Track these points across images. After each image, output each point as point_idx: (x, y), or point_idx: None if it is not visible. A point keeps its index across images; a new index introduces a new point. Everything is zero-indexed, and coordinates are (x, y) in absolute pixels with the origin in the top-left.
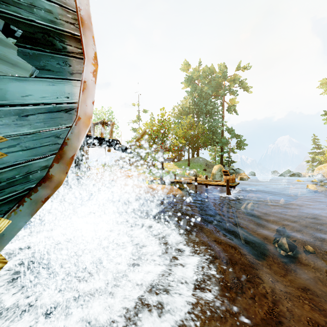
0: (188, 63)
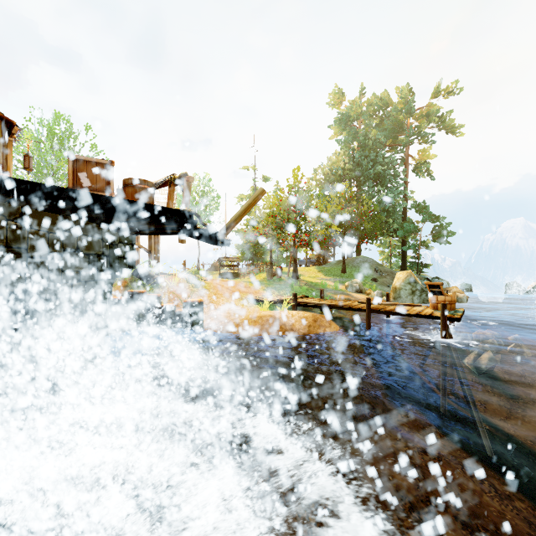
0: (341, 91)
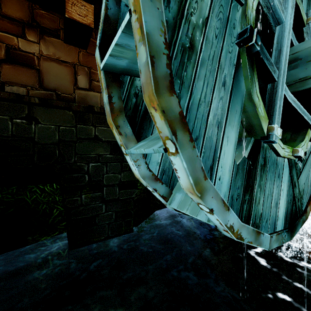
0: None
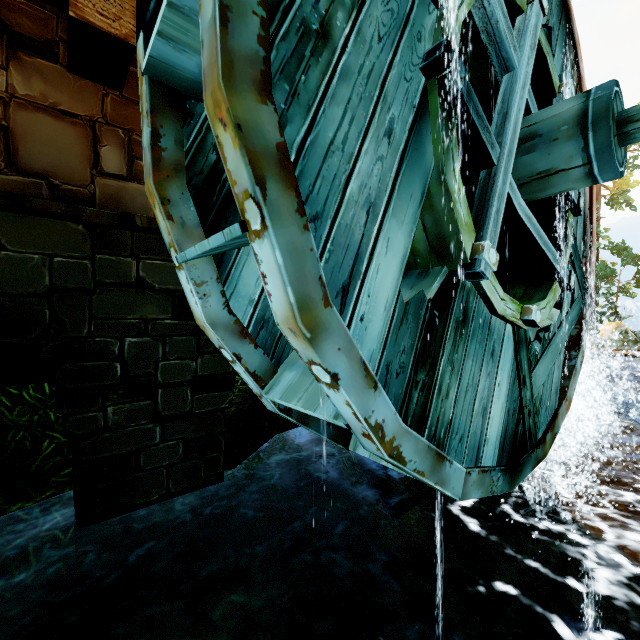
0: None
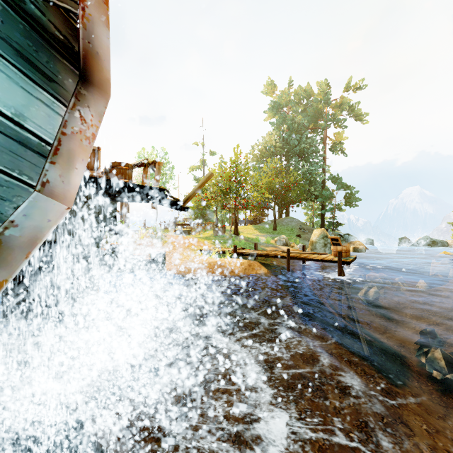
0: (273, 83)
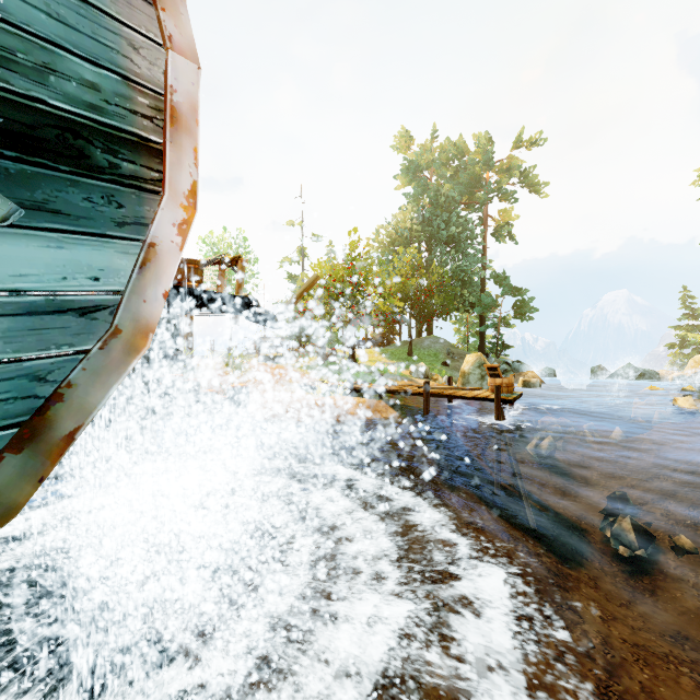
0: (408, 134)
